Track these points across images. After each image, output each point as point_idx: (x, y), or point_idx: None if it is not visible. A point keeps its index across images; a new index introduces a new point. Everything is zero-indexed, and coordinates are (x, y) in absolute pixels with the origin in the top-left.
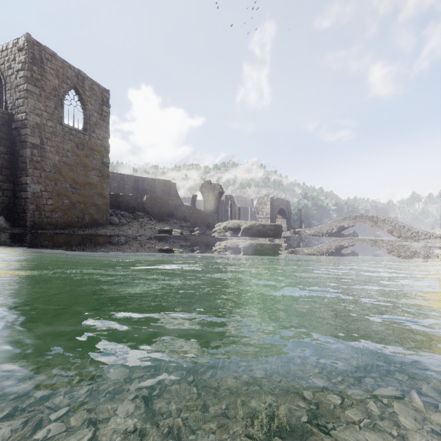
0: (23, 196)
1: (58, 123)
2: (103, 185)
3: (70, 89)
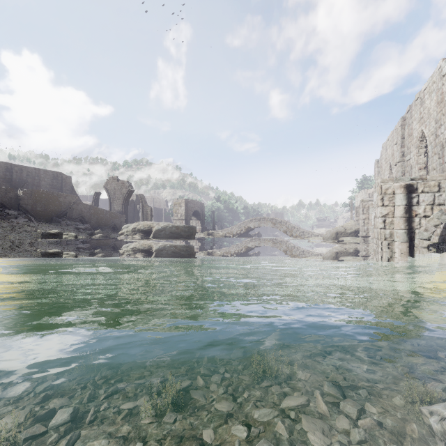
0: None
1: None
2: None
3: None
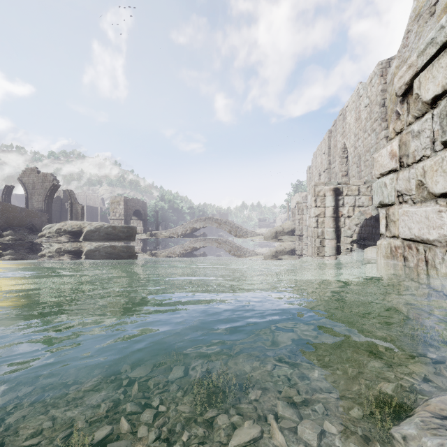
0: None
1: None
2: None
3: None
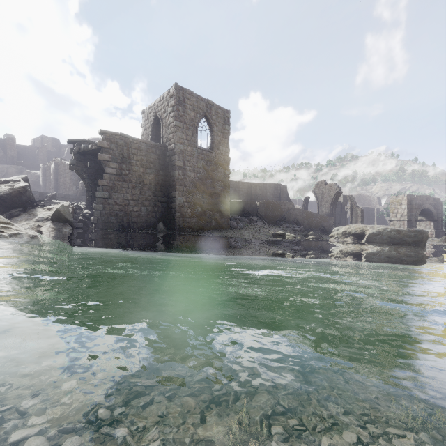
0: (173, 206)
1: (194, 147)
2: (224, 193)
3: (202, 117)
